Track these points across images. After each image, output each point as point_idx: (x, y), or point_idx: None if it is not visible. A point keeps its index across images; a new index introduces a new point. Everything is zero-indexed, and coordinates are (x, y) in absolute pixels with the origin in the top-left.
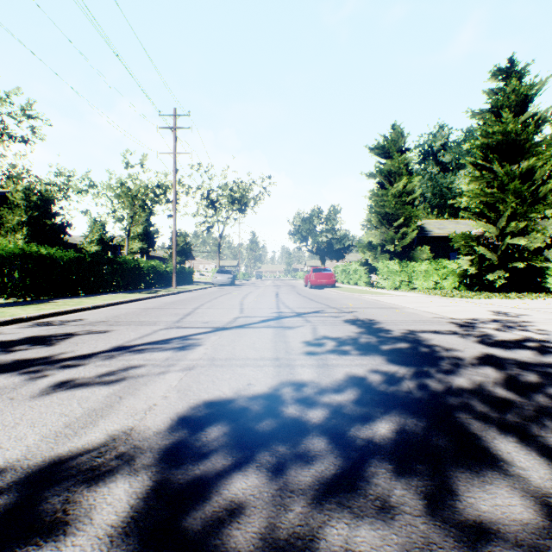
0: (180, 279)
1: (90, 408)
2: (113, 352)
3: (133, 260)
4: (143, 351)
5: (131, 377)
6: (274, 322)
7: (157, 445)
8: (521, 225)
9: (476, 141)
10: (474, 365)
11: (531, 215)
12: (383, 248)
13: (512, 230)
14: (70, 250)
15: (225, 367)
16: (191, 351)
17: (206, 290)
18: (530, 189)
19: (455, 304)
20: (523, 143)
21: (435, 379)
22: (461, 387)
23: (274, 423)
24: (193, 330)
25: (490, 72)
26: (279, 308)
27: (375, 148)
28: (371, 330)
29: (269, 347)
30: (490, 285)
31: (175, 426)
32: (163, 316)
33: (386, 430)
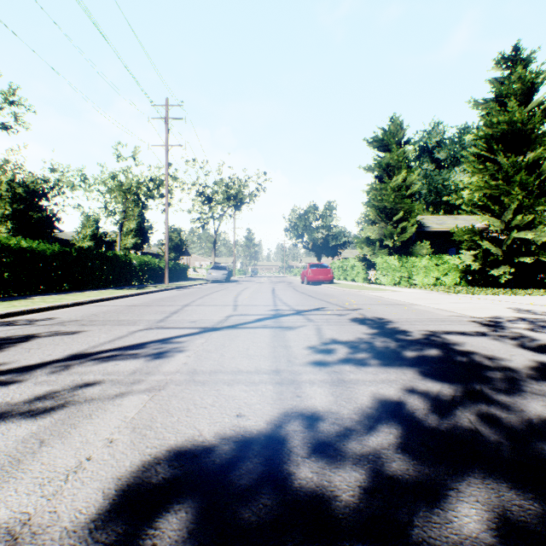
0: (174, 275)
1: None
2: (68, 361)
3: (123, 255)
4: (107, 360)
5: (74, 402)
6: (271, 321)
7: None
8: (527, 218)
9: (480, 131)
10: (539, 381)
11: (537, 208)
12: (381, 244)
13: (518, 224)
14: (54, 244)
15: (208, 386)
16: (168, 360)
17: (200, 286)
18: (537, 181)
19: (467, 301)
20: (530, 133)
21: (501, 405)
22: (545, 421)
23: (278, 505)
24: (177, 331)
25: (494, 59)
26: (277, 305)
27: (374, 141)
28: (385, 331)
29: (266, 354)
30: (492, 281)
31: (105, 513)
32: (146, 315)
33: (478, 524)
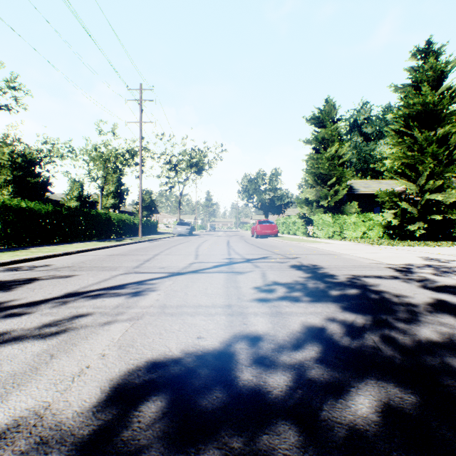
0: (146, 229)
1: (9, 372)
2: (65, 298)
3: (104, 214)
4: (96, 297)
5: (73, 328)
6: (226, 267)
7: (71, 437)
8: (438, 183)
9: (399, 111)
10: (432, 313)
11: (446, 174)
12: (318, 204)
13: (430, 187)
14: (48, 204)
15: (175, 316)
16: (144, 297)
17: (167, 239)
18: (446, 152)
19: (386, 251)
20: (440, 113)
21: (399, 330)
22: (431, 341)
23: (227, 397)
24: (150, 275)
25: (410, 52)
26: (230, 254)
27: (311, 119)
28: (317, 275)
29: (221, 292)
30: (409, 235)
31: (103, 402)
32: (125, 262)
33: (368, 409)
